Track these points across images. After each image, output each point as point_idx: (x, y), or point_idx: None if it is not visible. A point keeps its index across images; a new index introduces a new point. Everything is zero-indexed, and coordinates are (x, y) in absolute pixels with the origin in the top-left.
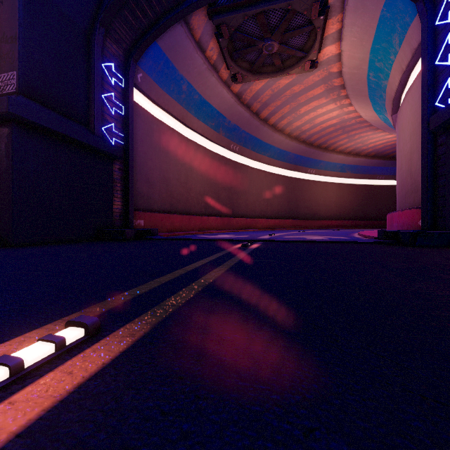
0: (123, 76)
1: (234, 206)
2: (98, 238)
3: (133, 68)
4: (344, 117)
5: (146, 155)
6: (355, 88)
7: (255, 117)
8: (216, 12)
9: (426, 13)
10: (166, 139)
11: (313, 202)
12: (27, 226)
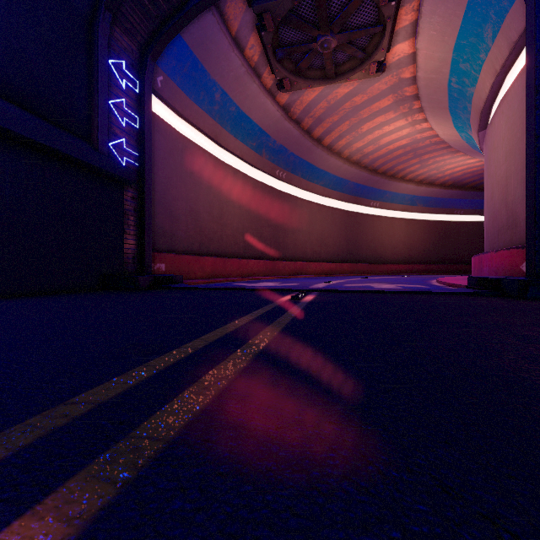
0: (137, 79)
1: (280, 246)
2: (103, 286)
3: (151, 68)
4: (416, 137)
5: (169, 181)
6: (432, 98)
7: (306, 136)
8: None
9: None
10: (195, 162)
11: (376, 242)
12: (1, 272)
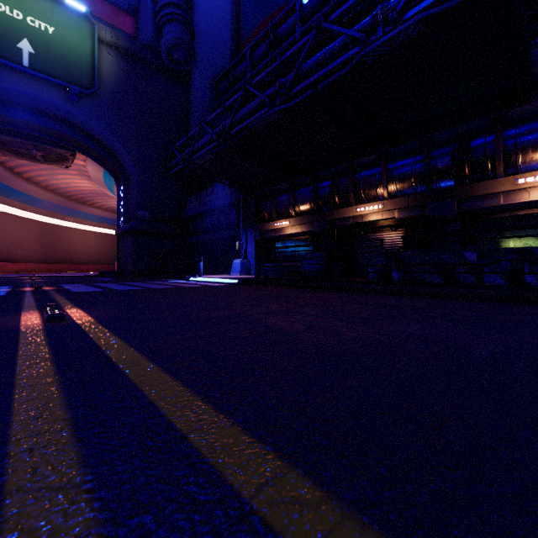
0: None
1: None
2: None
3: None
4: (97, 189)
5: None
6: (99, 183)
7: (8, 171)
8: None
9: (117, 187)
10: None
11: (71, 248)
12: None
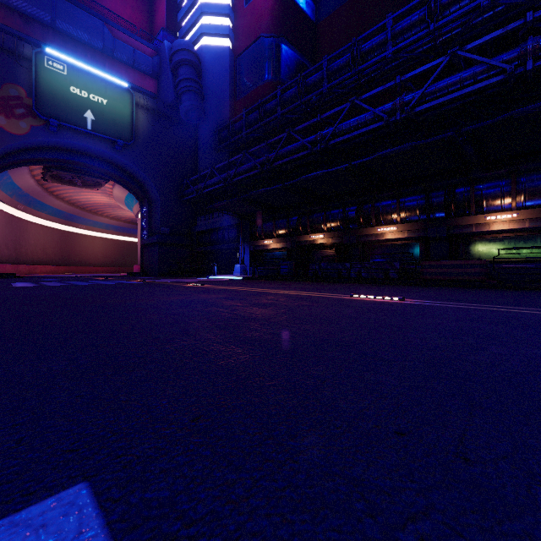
0: None
1: (18, 255)
2: None
3: None
4: (111, 202)
5: None
6: (119, 200)
7: (45, 191)
8: (53, 167)
9: (141, 207)
10: None
11: (83, 252)
12: None
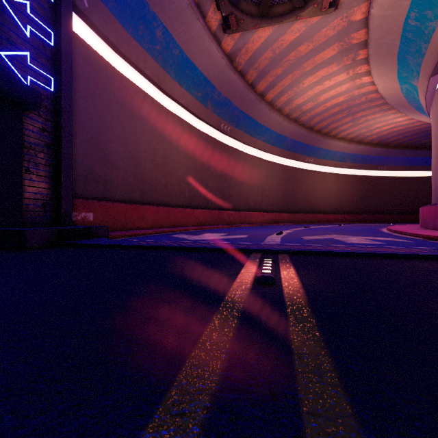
0: None
1: (225, 197)
2: None
3: None
4: (353, 93)
5: (102, 121)
6: (382, 42)
7: (250, 90)
8: None
9: None
10: (135, 104)
11: (311, 194)
12: None
